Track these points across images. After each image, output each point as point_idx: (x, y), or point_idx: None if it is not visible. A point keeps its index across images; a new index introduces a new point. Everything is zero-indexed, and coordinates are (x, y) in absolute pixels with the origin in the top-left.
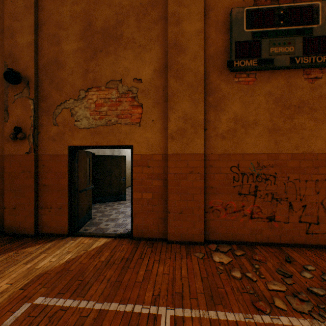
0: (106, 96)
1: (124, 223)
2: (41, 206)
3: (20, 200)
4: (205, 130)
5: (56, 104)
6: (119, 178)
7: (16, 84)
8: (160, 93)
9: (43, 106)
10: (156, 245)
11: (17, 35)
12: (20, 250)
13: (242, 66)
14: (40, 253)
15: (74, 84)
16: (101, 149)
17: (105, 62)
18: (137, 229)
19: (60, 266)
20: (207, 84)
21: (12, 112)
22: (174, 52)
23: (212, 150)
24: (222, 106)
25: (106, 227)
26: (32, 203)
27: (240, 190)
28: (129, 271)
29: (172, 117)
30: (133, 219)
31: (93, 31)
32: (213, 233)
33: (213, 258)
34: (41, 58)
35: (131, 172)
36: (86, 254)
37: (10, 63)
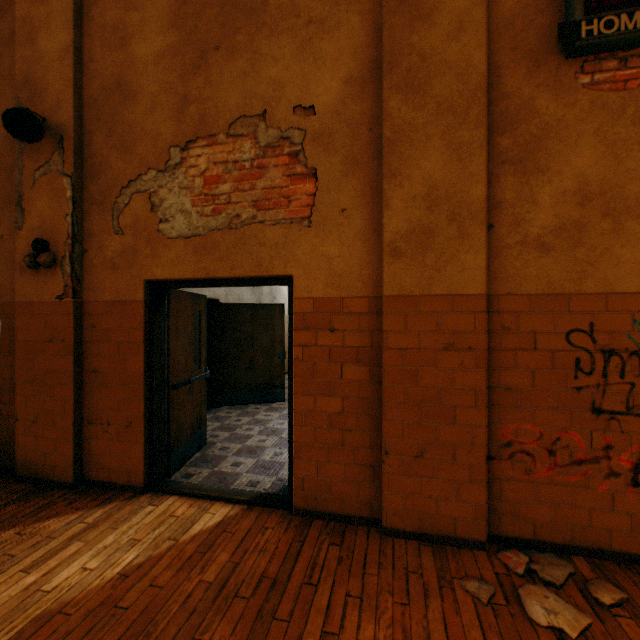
0: (229, 157)
1: (276, 461)
2: (88, 417)
3: (45, 405)
4: (487, 230)
5: (120, 183)
6: (271, 352)
7: (32, 142)
8: (363, 137)
9: (92, 190)
10: (351, 538)
11: (39, 36)
12: (30, 527)
13: (607, 33)
14: (69, 540)
15: (156, 134)
16: (233, 291)
17: (225, 73)
18: (302, 490)
19: (101, 590)
20: (493, 102)
21: (31, 207)
22: (400, 21)
23: (510, 284)
24: (540, 158)
25: (234, 471)
26: (69, 411)
27: (597, 400)
28: (275, 634)
29: (396, 197)
30: (294, 463)
31: (200, 2)
32: (513, 516)
33: (526, 609)
34: (88, 82)
35: (289, 343)
36: (172, 555)
37: (28, 100)
